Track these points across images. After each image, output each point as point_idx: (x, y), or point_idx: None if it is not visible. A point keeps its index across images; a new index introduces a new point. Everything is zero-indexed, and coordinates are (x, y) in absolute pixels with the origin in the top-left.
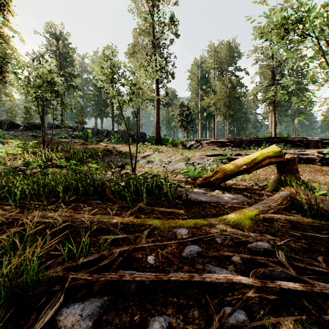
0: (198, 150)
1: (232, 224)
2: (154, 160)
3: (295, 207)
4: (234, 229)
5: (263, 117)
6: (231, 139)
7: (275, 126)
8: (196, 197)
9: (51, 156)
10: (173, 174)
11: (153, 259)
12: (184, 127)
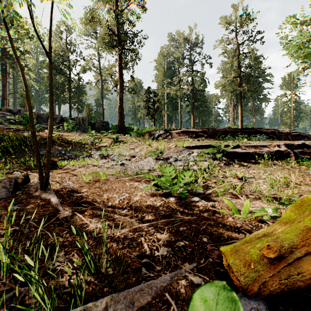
0: (167, 141)
1: None
2: (111, 153)
3: None
4: None
5: (225, 112)
6: (204, 129)
7: (241, 118)
8: None
9: None
10: (136, 180)
11: None
12: (151, 115)
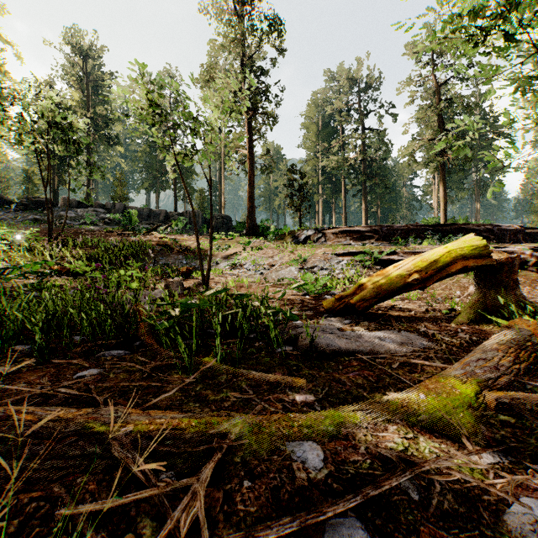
0: (319, 246)
1: (424, 419)
2: (244, 263)
3: None
4: (434, 438)
5: (424, 193)
6: (375, 227)
7: (445, 206)
8: (328, 341)
9: (63, 255)
10: (278, 287)
11: None
12: (296, 206)
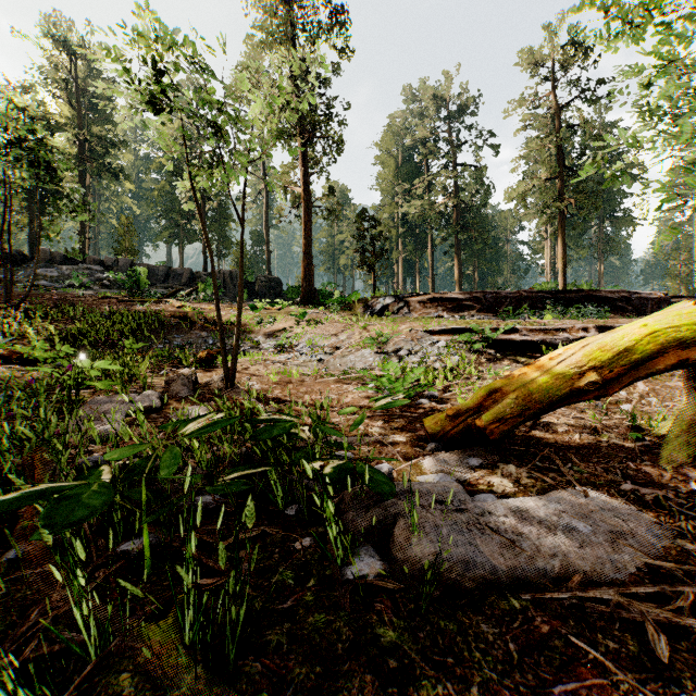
0: (400, 319)
1: None
2: (296, 343)
3: None
4: None
5: (533, 250)
6: (476, 294)
7: (564, 267)
8: (464, 550)
9: (24, 332)
10: (344, 382)
11: None
12: (369, 265)
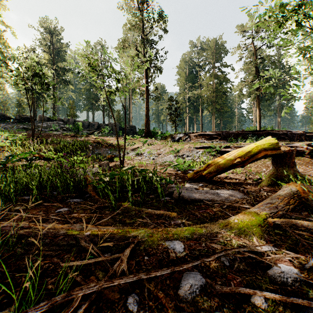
0: (186, 143)
1: (236, 232)
2: (143, 152)
3: (303, 207)
4: (240, 240)
5: (248, 112)
6: (218, 132)
7: (260, 120)
8: (189, 194)
9: (40, 148)
10: (162, 166)
11: (136, 303)
12: (173, 120)
